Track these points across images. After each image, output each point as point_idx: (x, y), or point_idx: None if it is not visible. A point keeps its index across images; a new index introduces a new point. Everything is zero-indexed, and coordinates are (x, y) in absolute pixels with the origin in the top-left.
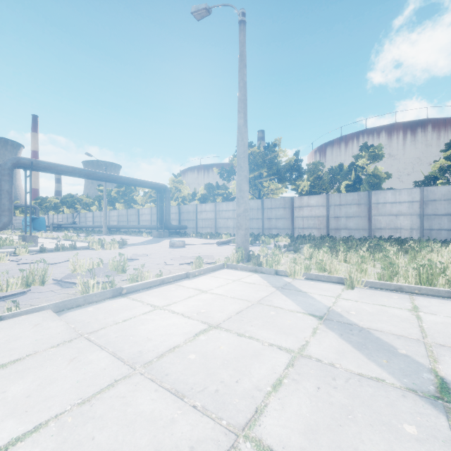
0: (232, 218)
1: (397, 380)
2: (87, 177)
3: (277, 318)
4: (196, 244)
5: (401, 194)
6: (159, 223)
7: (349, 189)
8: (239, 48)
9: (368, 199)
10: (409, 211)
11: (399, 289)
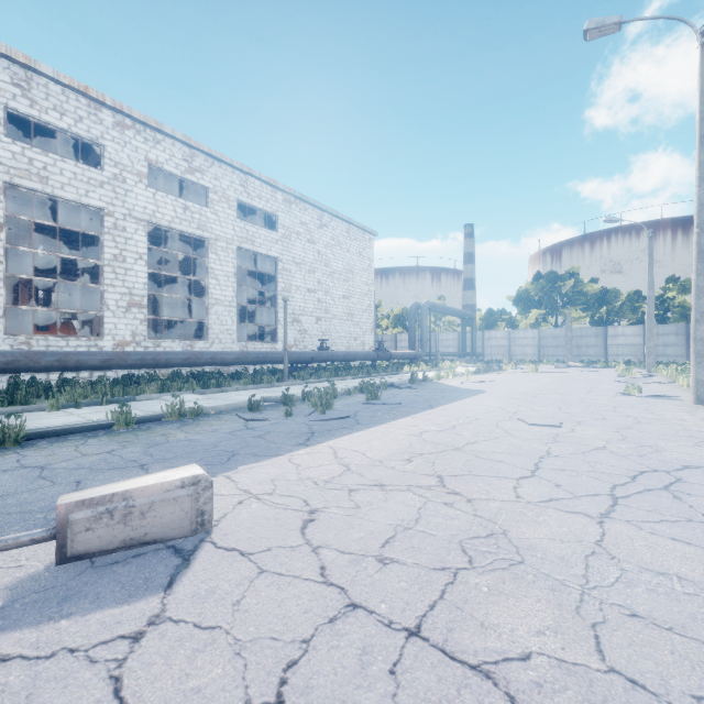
0: (532, 346)
1: None
2: (438, 312)
3: None
4: (574, 366)
5: None
6: (463, 351)
7: (657, 318)
8: (650, 252)
9: (686, 330)
10: None
11: None
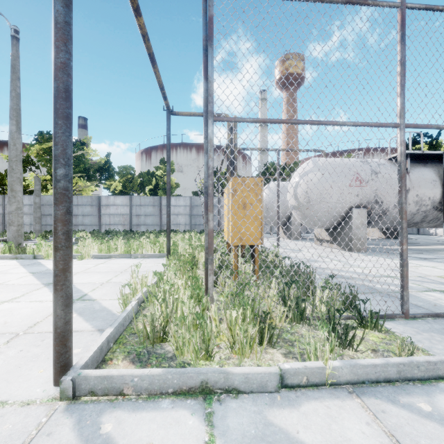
0: (29, 214)
1: (41, 283)
2: None
3: (1, 276)
4: None
5: (180, 200)
6: None
7: (152, 192)
8: (12, 60)
9: (160, 202)
10: (184, 212)
11: (110, 257)
